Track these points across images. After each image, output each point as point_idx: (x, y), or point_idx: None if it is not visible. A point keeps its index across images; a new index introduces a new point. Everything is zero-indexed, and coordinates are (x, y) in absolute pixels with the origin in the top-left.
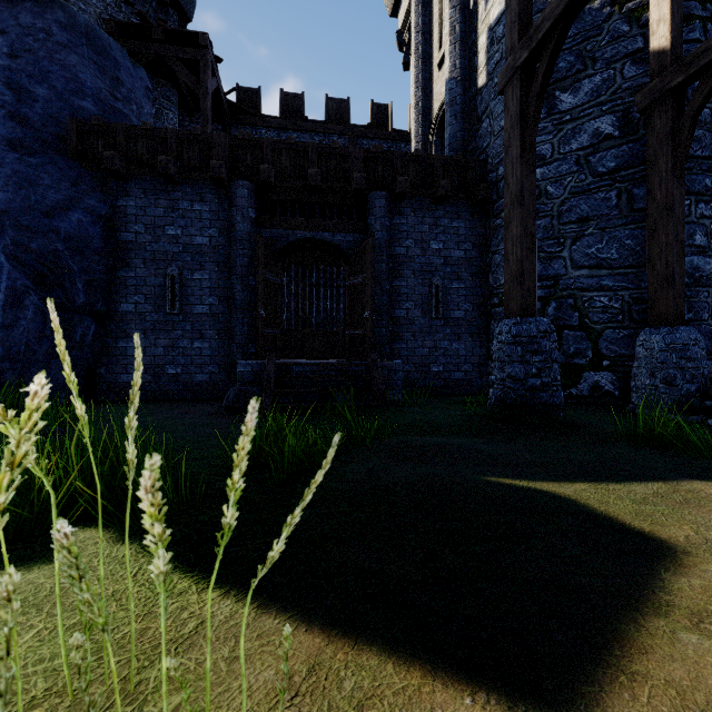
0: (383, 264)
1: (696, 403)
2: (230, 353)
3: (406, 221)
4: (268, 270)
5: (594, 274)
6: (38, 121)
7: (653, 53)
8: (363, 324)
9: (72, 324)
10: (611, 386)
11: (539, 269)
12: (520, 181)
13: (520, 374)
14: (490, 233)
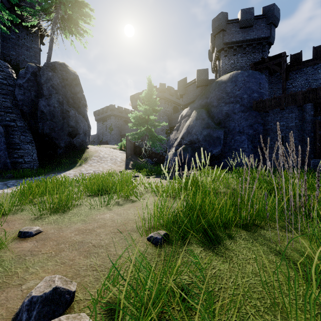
0: None
1: None
2: (303, 157)
3: None
4: (319, 130)
5: None
6: (246, 104)
7: None
8: None
9: (256, 151)
10: None
11: None
12: None
13: None
14: None
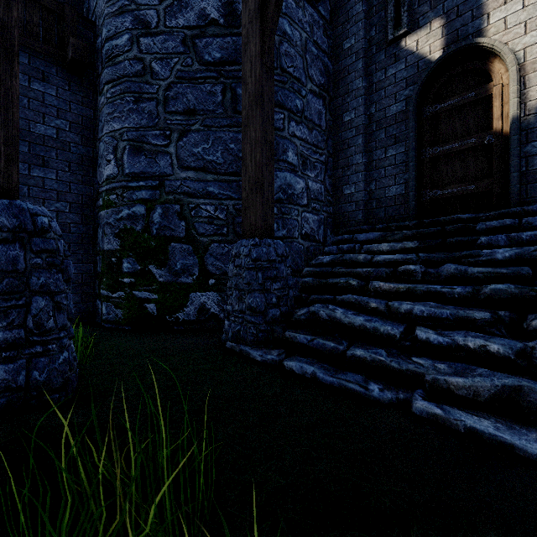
0: None
1: (280, 332)
2: None
3: None
4: None
5: (201, 177)
6: None
7: None
8: None
9: None
10: (217, 308)
11: (143, 164)
12: None
13: None
14: (97, 115)
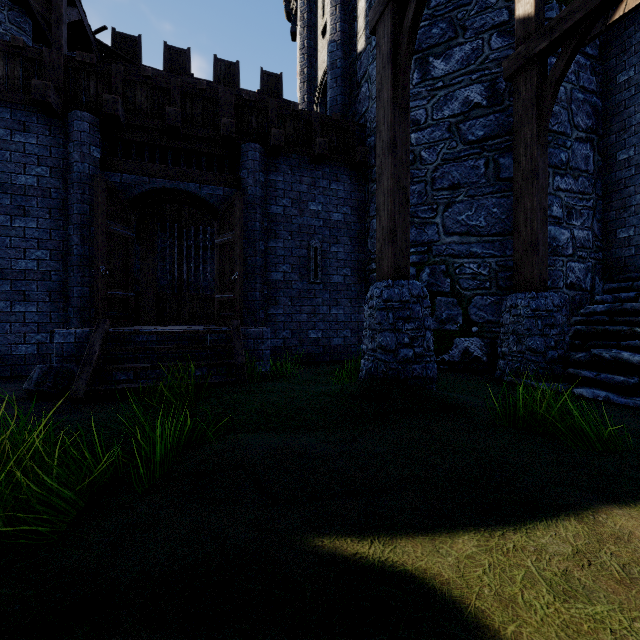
0: (256, 222)
1: (560, 370)
2: (67, 318)
3: (283, 179)
4: (115, 221)
5: (464, 241)
6: None
7: (519, 20)
8: (232, 286)
9: None
10: (479, 352)
11: (413, 235)
12: (392, 127)
13: (391, 344)
14: (368, 197)
